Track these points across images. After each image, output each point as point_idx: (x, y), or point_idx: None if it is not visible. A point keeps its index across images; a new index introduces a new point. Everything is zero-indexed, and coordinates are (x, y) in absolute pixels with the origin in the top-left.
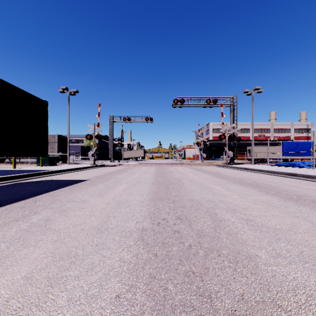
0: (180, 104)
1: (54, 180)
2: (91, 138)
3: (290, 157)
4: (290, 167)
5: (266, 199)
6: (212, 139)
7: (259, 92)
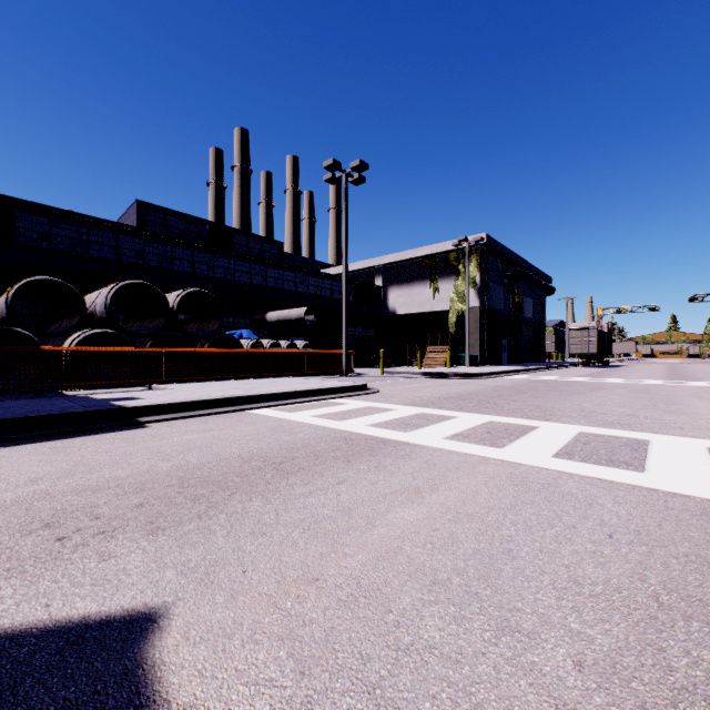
0: (698, 301)
1: None
2: None
3: None
4: None
5: None
6: None
7: None
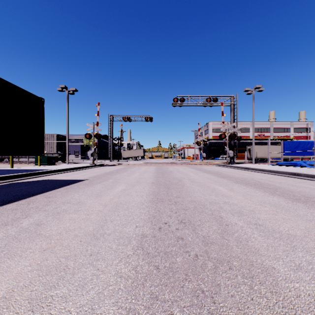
0: (180, 103)
1: (51, 180)
2: (90, 137)
3: (290, 156)
4: (291, 166)
5: (273, 201)
6: (211, 139)
7: (260, 90)
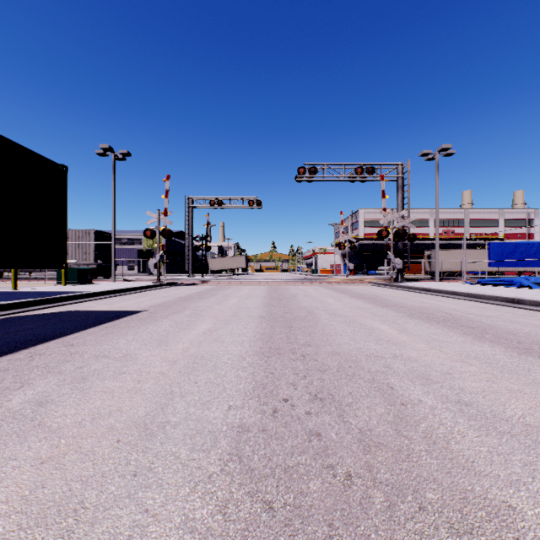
0: (309, 176)
1: (80, 312)
2: (153, 235)
3: (500, 268)
4: (504, 286)
5: (483, 352)
6: (363, 239)
7: (448, 154)
